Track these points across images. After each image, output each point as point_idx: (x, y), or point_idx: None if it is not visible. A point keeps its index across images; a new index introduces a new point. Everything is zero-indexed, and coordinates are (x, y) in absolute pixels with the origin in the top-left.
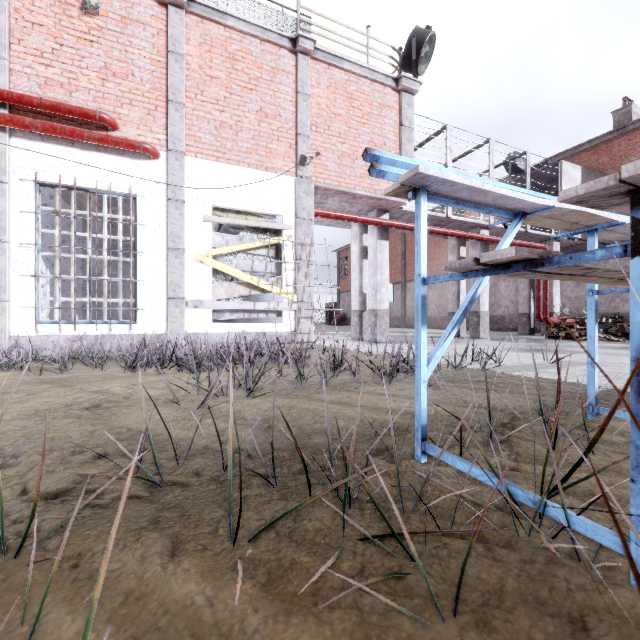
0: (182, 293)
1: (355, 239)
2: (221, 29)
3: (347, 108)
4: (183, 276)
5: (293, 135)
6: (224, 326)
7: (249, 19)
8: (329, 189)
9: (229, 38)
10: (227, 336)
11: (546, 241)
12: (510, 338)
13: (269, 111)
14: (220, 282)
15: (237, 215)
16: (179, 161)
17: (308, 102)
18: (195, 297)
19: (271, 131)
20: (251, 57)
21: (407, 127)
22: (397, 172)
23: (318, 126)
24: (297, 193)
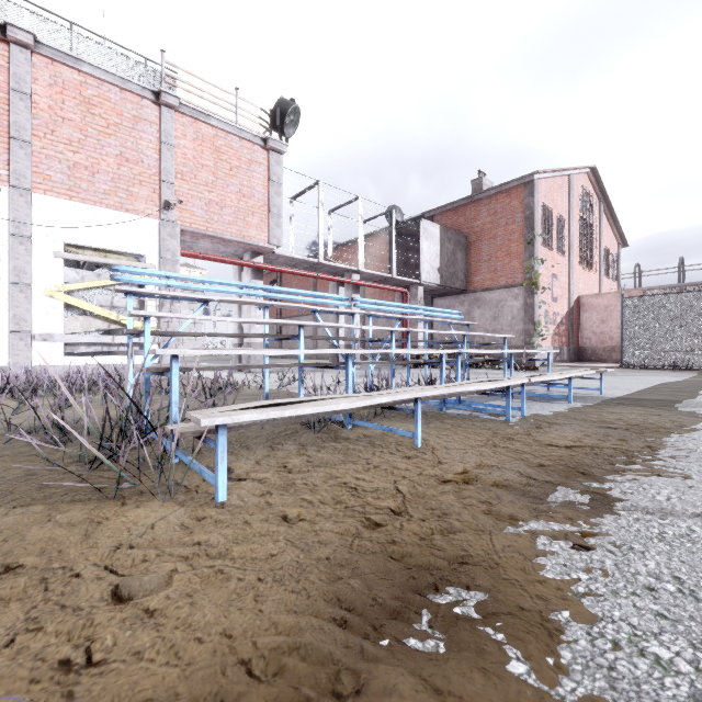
0: (28, 327)
1: (235, 276)
2: (75, 73)
3: (215, 160)
4: (29, 310)
5: (157, 181)
6: (79, 359)
7: (107, 68)
8: (197, 233)
9: (84, 83)
10: (69, 367)
11: (413, 285)
12: (378, 367)
13: (130, 156)
14: (75, 316)
15: (95, 252)
16: (24, 197)
17: (173, 152)
18: (44, 331)
19: (133, 175)
20: (110, 103)
21: (276, 182)
22: (128, 279)
23: (184, 174)
24: (161, 235)
